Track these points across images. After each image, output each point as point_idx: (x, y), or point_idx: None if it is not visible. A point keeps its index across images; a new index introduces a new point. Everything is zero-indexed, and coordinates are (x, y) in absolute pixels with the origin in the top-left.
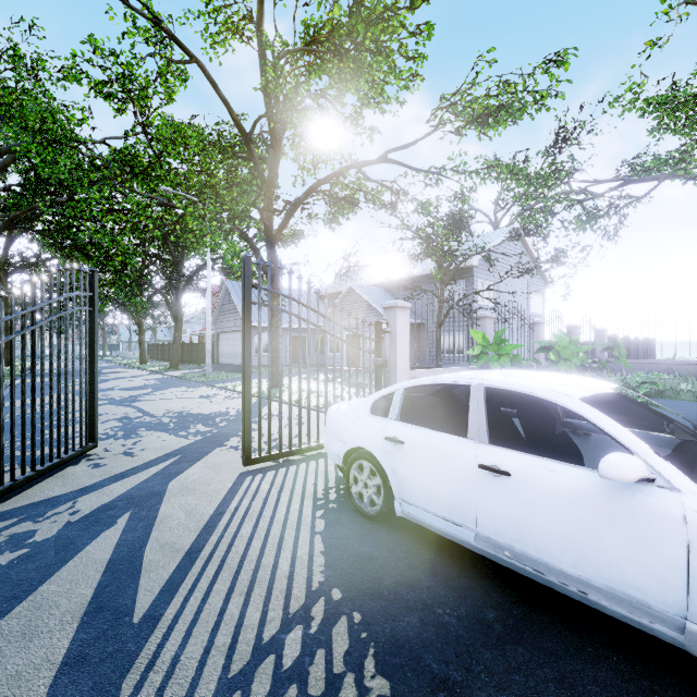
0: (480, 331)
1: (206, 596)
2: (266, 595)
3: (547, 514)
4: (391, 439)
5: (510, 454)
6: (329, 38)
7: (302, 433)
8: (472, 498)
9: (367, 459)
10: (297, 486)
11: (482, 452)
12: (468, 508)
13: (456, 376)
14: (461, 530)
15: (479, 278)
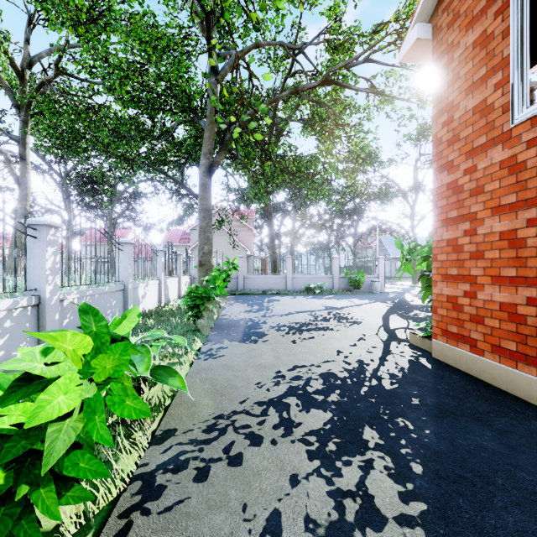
0: None
1: None
2: None
3: None
4: None
5: None
6: None
7: None
8: None
9: None
10: None
11: None
12: None
13: None
14: None
15: None
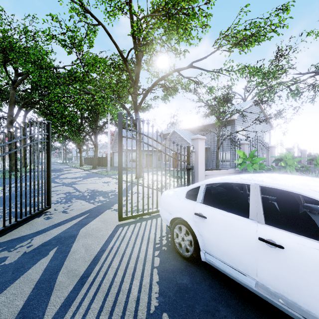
0: (242, 151)
1: (86, 312)
2: (121, 315)
3: (315, 281)
4: (198, 214)
5: (282, 233)
6: (163, 9)
7: (149, 203)
8: (253, 258)
9: (184, 224)
10: (145, 234)
11: (261, 229)
12: (251, 264)
13: (240, 178)
14: (245, 278)
15: (238, 125)
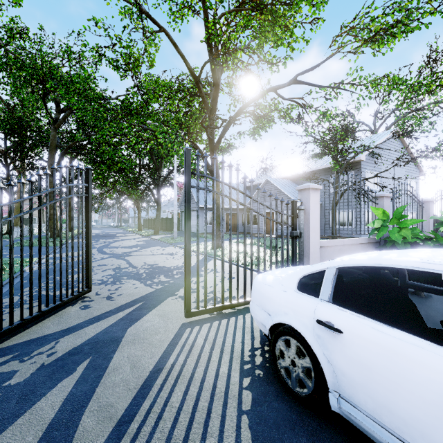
0: (380, 208)
1: None
2: None
3: None
4: (325, 324)
5: None
6: (253, 0)
7: (232, 287)
8: None
9: (295, 337)
10: (227, 343)
11: None
12: None
13: (413, 259)
14: None
15: (366, 169)
